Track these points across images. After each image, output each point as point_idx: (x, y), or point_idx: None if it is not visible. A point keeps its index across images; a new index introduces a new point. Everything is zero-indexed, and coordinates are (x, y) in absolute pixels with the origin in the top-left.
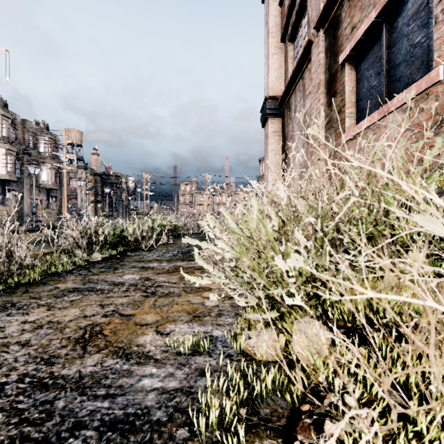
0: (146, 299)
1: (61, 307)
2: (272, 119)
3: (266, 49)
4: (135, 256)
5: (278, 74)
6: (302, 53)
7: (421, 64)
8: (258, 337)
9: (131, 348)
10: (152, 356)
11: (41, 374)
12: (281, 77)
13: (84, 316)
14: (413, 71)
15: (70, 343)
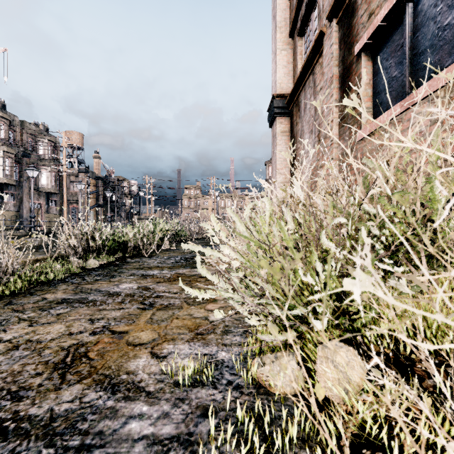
0: (142, 312)
1: (45, 322)
2: (280, 118)
3: (273, 45)
4: (135, 262)
5: (286, 71)
6: (313, 46)
7: (452, 48)
8: (273, 364)
9: (119, 376)
10: (144, 388)
11: (3, 415)
12: (289, 74)
13: (69, 334)
14: (441, 57)
15: (47, 369)
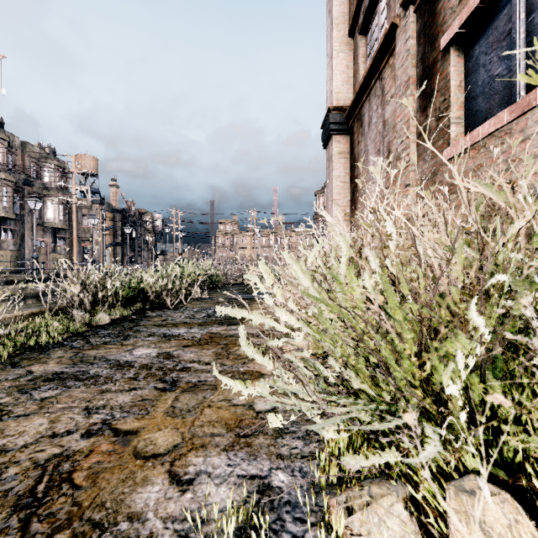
0: (161, 396)
1: (20, 414)
2: (338, 137)
3: (328, 46)
4: (156, 317)
5: (345, 78)
6: (382, 43)
7: None
8: (367, 510)
9: (116, 526)
10: None
11: None
12: (349, 82)
13: (51, 435)
14: None
15: (3, 508)
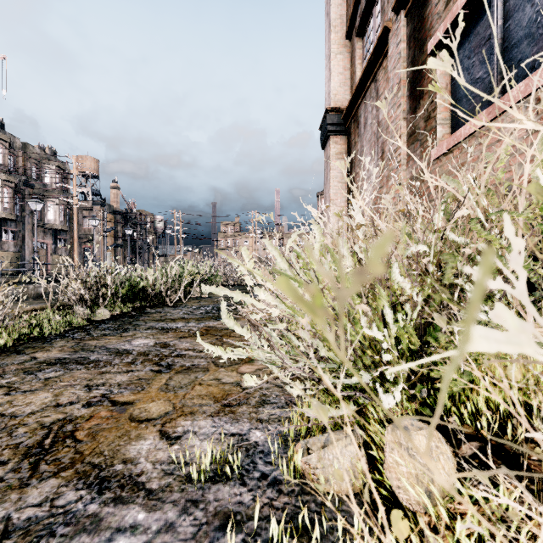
0: (156, 376)
1: (27, 390)
2: (335, 137)
3: (326, 48)
4: (155, 313)
5: (342, 80)
6: (376, 45)
7: None
8: (324, 450)
9: (112, 467)
10: (145, 485)
11: None
12: (346, 83)
13: (55, 405)
14: (541, 49)
15: (15, 455)
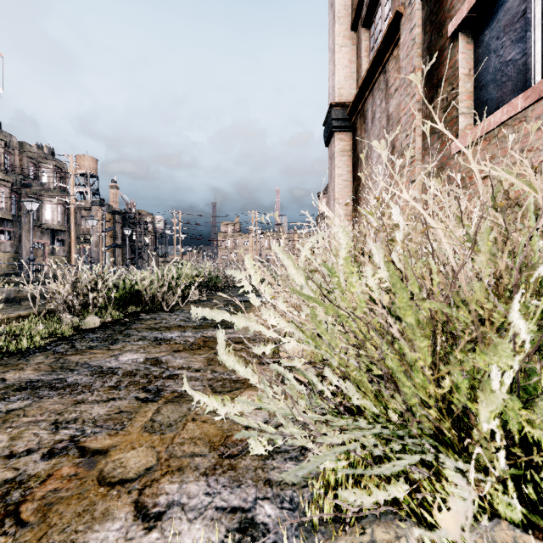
0: (141, 407)
1: None
2: (340, 134)
3: (330, 41)
4: (150, 320)
5: (348, 73)
6: (386, 33)
7: None
8: None
9: None
10: None
11: None
12: (351, 77)
13: (7, 455)
14: None
15: None
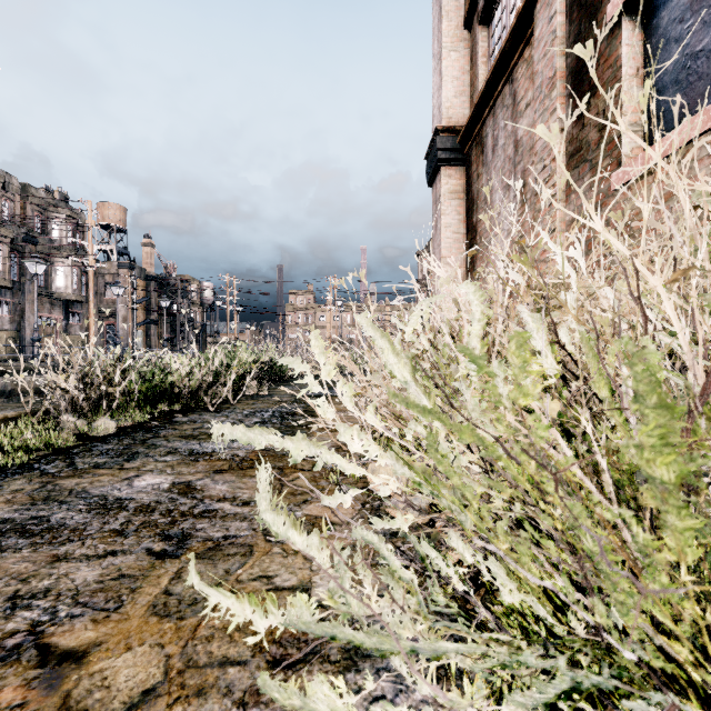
0: (153, 568)
1: None
2: (449, 169)
3: (435, 44)
4: (187, 423)
5: (459, 87)
6: (514, 26)
7: None
8: None
9: None
10: None
11: None
12: (464, 92)
13: None
14: None
15: None
